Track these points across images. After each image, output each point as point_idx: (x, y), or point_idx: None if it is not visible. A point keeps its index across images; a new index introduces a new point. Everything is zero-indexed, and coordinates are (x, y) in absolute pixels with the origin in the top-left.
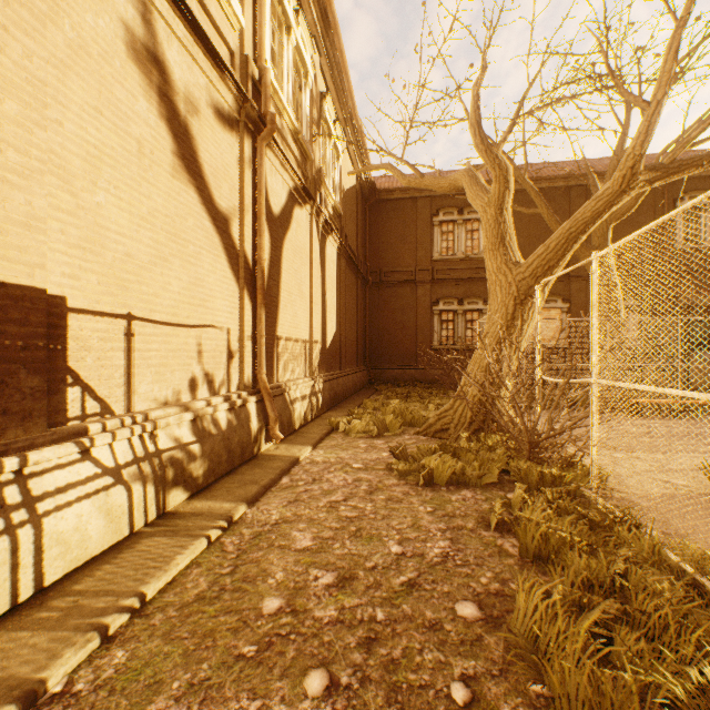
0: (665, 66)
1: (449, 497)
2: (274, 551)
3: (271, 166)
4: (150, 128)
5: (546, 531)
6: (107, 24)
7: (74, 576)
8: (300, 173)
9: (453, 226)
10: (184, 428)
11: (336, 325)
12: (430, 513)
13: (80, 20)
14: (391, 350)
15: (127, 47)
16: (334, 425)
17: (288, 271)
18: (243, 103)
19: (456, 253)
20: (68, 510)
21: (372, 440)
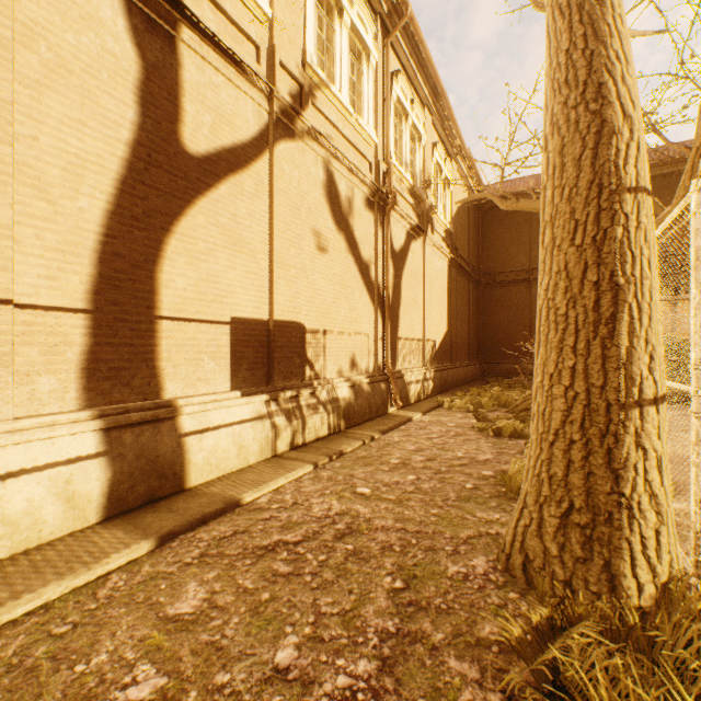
0: (698, 122)
1: (507, 442)
2: (396, 449)
3: (394, 221)
4: (332, 232)
5: None
6: (317, 192)
7: (313, 443)
8: (415, 215)
9: None
10: (348, 390)
11: (447, 325)
12: (489, 446)
13: (309, 198)
14: (503, 345)
15: (324, 197)
16: (440, 403)
17: (406, 289)
18: (377, 192)
19: None
20: (310, 415)
21: (467, 414)
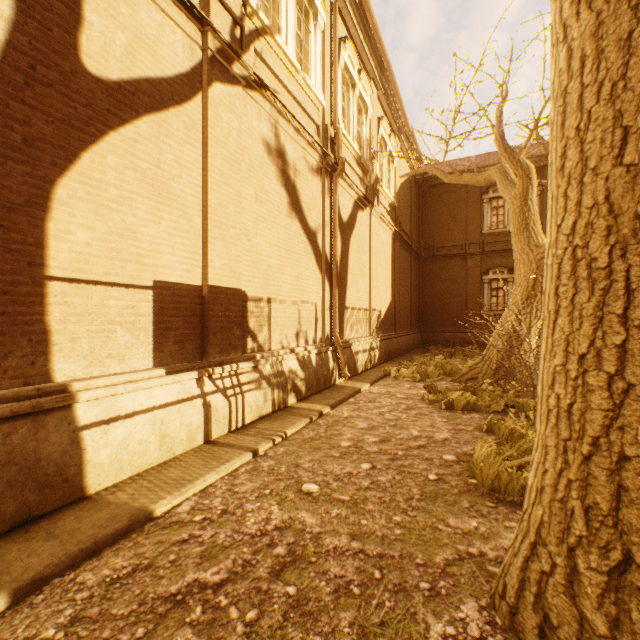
0: None
1: (461, 416)
2: (346, 427)
3: (341, 189)
4: (278, 194)
5: (511, 429)
6: (261, 149)
7: (255, 423)
8: (361, 186)
9: (502, 202)
10: (294, 362)
11: (391, 296)
12: (444, 422)
13: (251, 153)
14: (442, 315)
15: (268, 155)
16: (387, 372)
17: (353, 259)
18: (324, 157)
19: (506, 226)
20: (252, 392)
21: (414, 383)
